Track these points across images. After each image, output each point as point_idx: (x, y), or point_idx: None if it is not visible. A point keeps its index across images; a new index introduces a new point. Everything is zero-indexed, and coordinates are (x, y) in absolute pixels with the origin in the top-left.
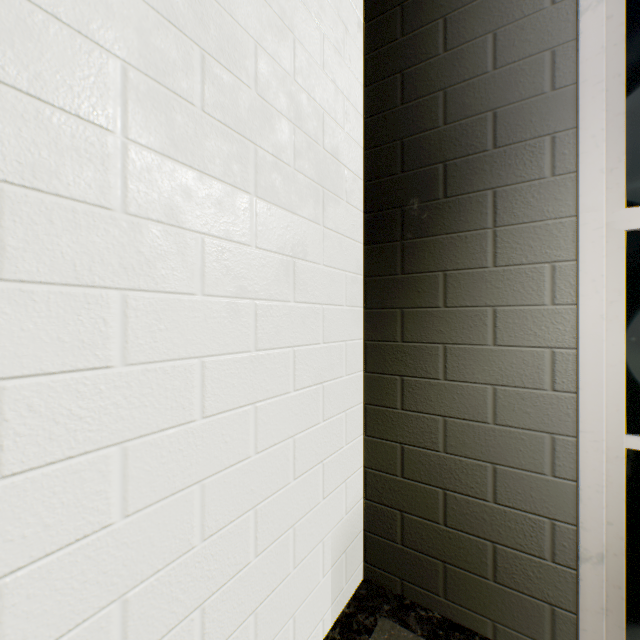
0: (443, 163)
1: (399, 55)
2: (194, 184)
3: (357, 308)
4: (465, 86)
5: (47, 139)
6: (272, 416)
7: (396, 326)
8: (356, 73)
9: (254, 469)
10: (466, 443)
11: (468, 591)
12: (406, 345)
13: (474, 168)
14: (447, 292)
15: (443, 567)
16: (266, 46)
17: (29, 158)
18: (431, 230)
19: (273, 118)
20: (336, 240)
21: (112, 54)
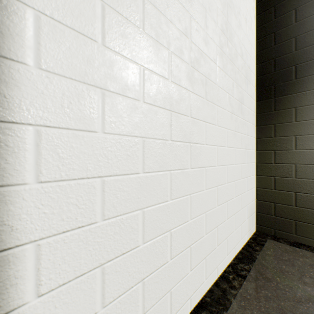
0: (294, 66)
1: (273, 26)
2: (225, 78)
3: (254, 125)
4: (305, 35)
5: (210, 67)
6: (237, 154)
7: (271, 131)
8: (253, 36)
9: (234, 169)
10: (306, 173)
11: (307, 231)
12: (276, 138)
13: (310, 66)
14: (296, 115)
15: (294, 222)
16: (236, 33)
17: (208, 72)
18: (288, 92)
19: (237, 56)
20: (249, 99)
21: (216, 44)
